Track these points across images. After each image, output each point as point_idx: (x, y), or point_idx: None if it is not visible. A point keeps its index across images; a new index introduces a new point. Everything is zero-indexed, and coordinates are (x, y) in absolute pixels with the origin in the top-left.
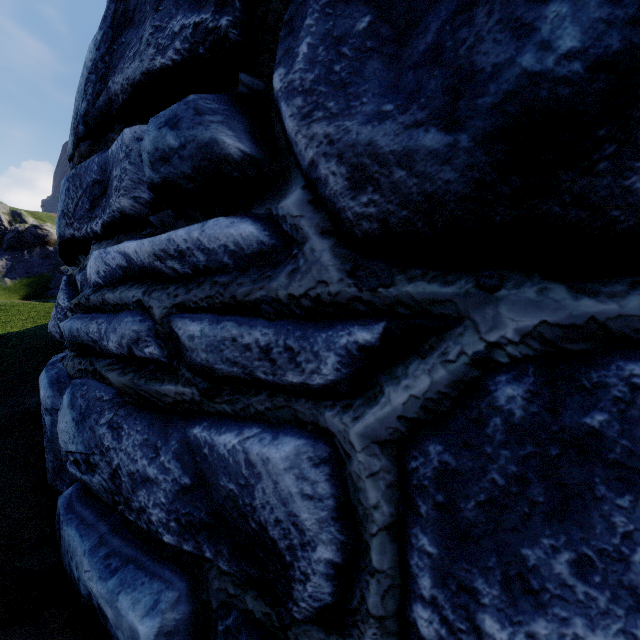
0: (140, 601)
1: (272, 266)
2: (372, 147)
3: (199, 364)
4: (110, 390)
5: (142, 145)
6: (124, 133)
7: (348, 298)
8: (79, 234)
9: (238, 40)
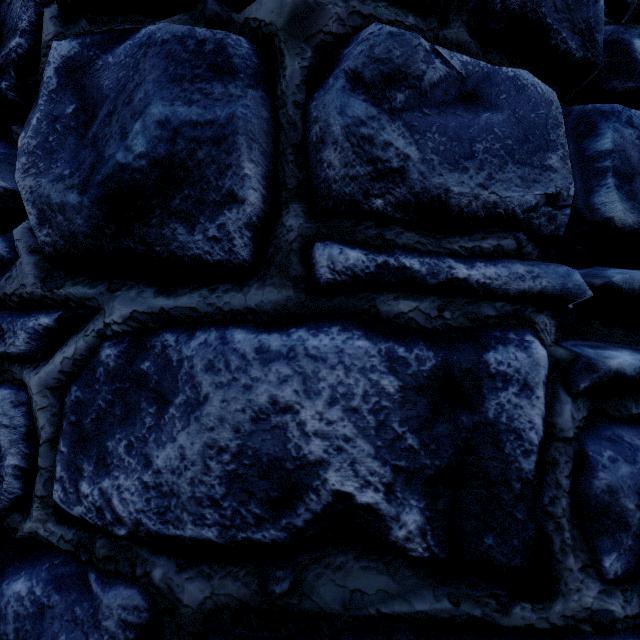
0: None
1: (4, 273)
2: (49, 199)
3: None
4: None
5: None
6: None
7: (40, 296)
8: None
9: (15, 100)
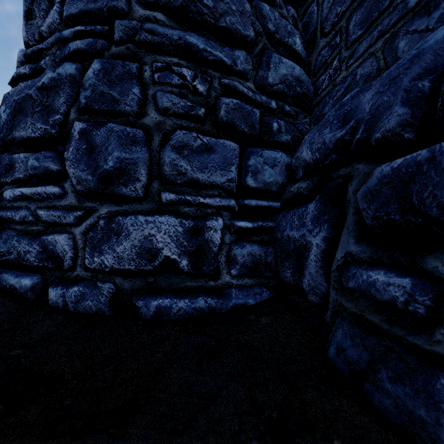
0: (27, 279)
1: (62, 198)
2: (81, 177)
3: (44, 220)
4: (16, 232)
5: (28, 163)
6: (21, 155)
7: (77, 206)
8: None
9: (58, 137)
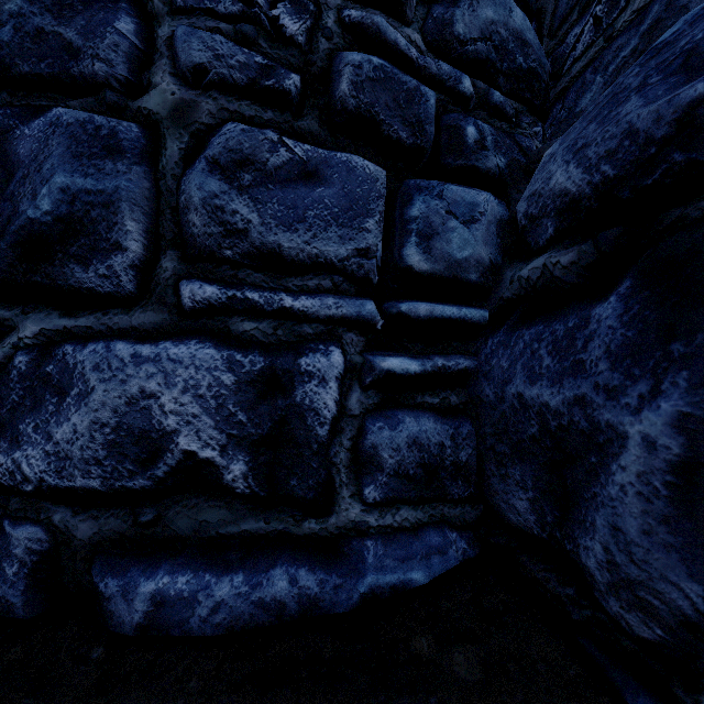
0: None
1: None
2: None
3: None
4: None
5: None
6: None
7: None
8: None
9: None
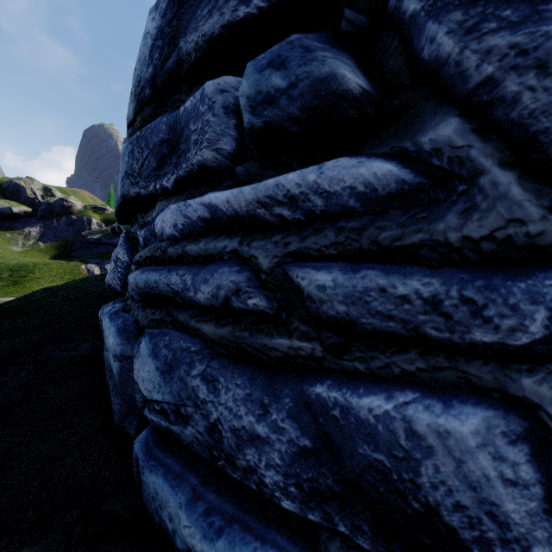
0: None
1: (424, 206)
2: None
3: (331, 317)
4: (196, 341)
5: (239, 90)
6: (206, 86)
7: None
8: (145, 192)
9: None
